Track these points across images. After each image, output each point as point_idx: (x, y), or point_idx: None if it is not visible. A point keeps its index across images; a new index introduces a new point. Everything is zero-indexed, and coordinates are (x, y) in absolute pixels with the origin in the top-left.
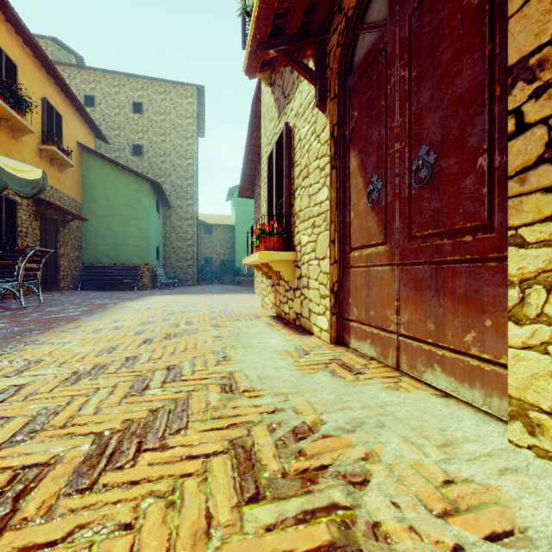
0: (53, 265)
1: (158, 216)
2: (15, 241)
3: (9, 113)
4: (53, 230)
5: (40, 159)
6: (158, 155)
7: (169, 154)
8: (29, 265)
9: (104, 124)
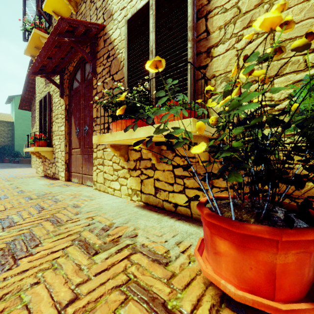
0: None
1: None
2: None
3: None
4: None
5: None
6: None
7: None
8: None
9: None
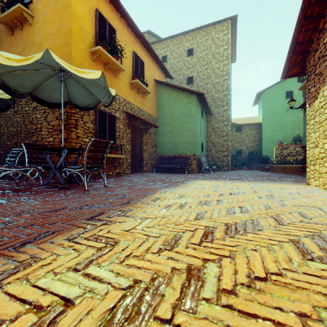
0: (139, 156)
1: (202, 121)
2: (114, 141)
3: (107, 57)
4: (139, 135)
5: (131, 90)
6: (202, 80)
7: (210, 77)
8: (120, 156)
9: (171, 70)
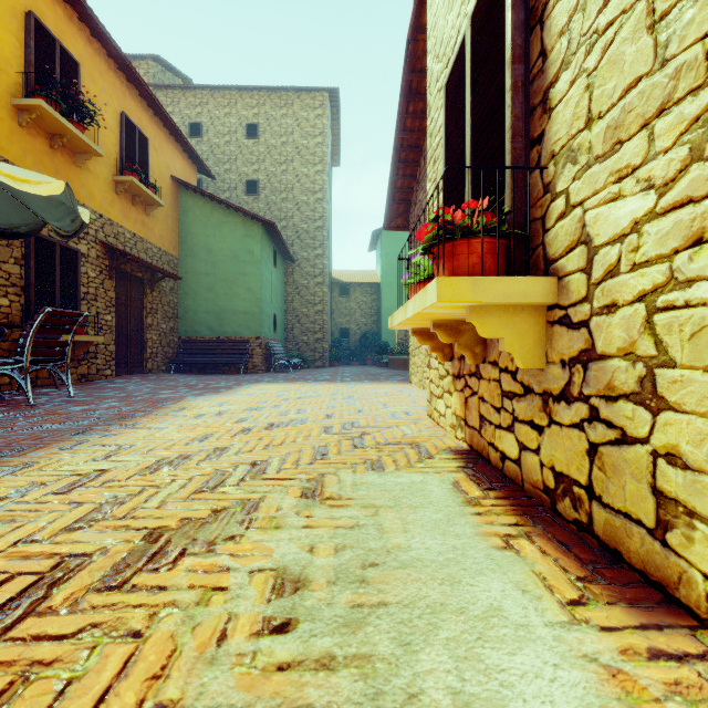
0: (136, 339)
1: (276, 273)
2: (76, 305)
3: (60, 124)
4: (137, 293)
5: (116, 196)
6: (277, 191)
7: (291, 189)
8: (93, 338)
9: (212, 158)
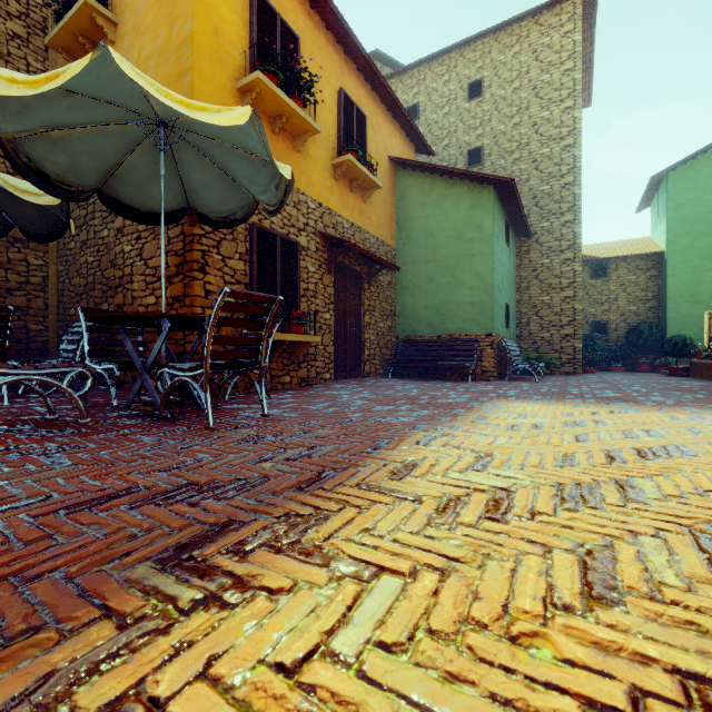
0: (354, 339)
1: (507, 252)
2: (295, 303)
3: (278, 99)
4: (355, 289)
5: (334, 183)
6: (507, 153)
7: (526, 144)
8: (309, 338)
9: (430, 137)
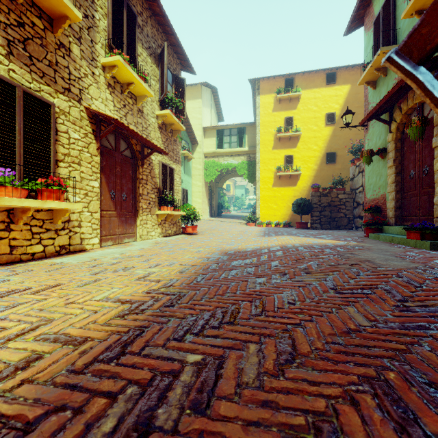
0: None
1: None
2: None
3: None
4: None
5: None
6: None
7: None
8: None
9: None
